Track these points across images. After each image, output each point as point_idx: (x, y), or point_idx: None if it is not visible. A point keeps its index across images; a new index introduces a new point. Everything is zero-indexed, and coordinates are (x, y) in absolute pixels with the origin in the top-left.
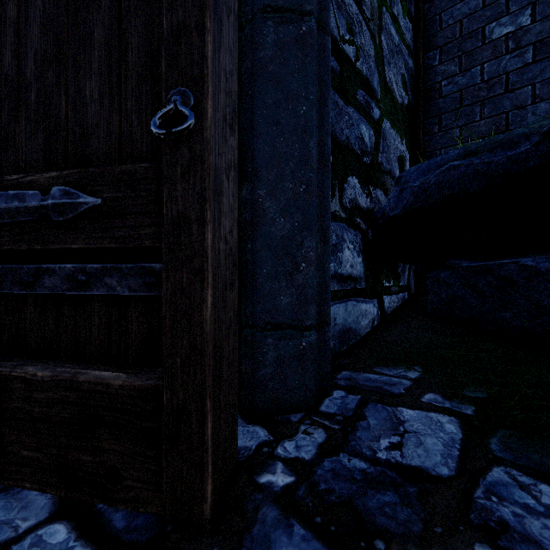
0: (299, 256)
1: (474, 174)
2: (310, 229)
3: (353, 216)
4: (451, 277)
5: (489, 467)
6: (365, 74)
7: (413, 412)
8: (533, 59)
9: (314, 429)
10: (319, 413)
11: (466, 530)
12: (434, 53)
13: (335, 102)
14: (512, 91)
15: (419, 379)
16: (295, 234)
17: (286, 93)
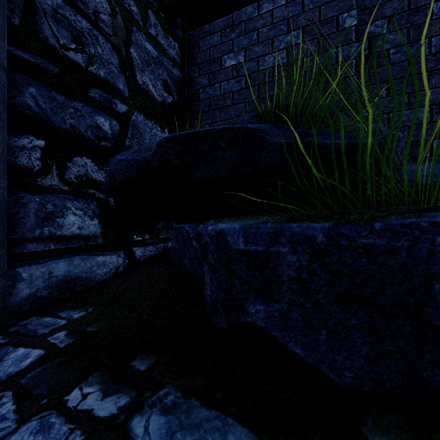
0: None
1: (130, 166)
2: None
3: (83, 189)
4: (172, 234)
5: None
6: (104, 77)
7: (24, 350)
8: (245, 86)
9: None
10: None
11: None
12: (195, 68)
13: (52, 97)
14: (235, 105)
15: (76, 319)
16: None
17: None
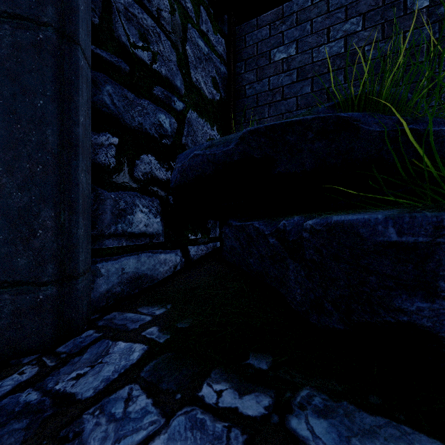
0: (36, 224)
1: (207, 161)
2: (47, 202)
3: (149, 186)
4: (230, 232)
5: (123, 386)
6: (165, 74)
7: (125, 344)
8: (296, 79)
9: (32, 368)
10: (52, 353)
11: (46, 444)
12: (241, 64)
13: (124, 95)
14: (286, 99)
15: (160, 315)
16: (32, 206)
17: (23, 87)
